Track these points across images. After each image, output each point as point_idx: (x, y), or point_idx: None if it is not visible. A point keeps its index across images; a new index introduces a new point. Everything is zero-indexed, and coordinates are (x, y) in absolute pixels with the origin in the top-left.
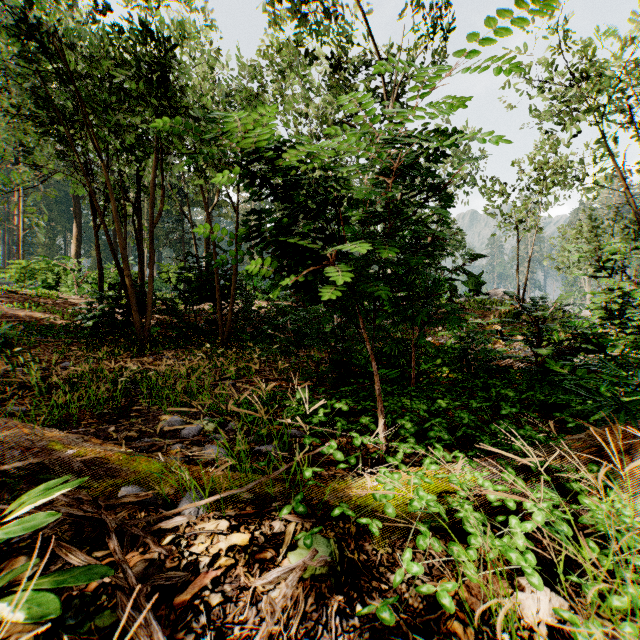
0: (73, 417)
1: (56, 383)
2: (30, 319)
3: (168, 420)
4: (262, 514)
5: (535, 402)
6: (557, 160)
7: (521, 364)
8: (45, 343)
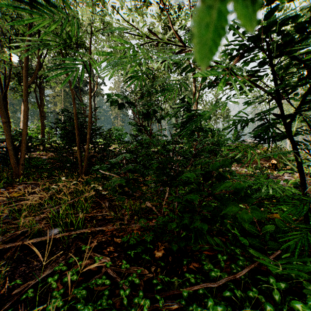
0: None
1: None
2: None
3: None
4: None
5: None
6: None
7: None
8: None
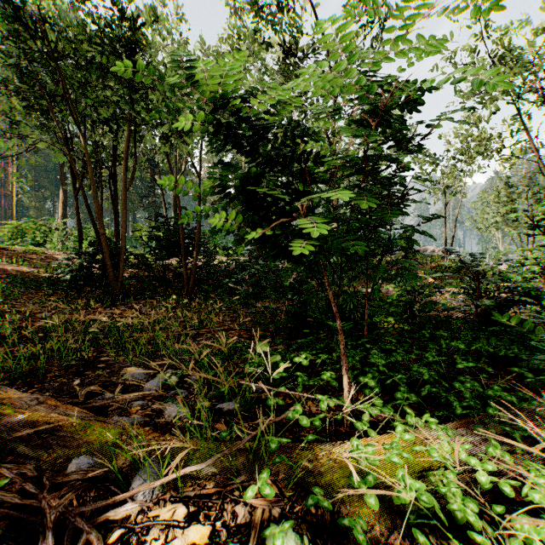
0: (39, 370)
1: (32, 333)
2: (17, 272)
3: (132, 373)
4: (224, 494)
5: (483, 353)
6: (481, 133)
7: (459, 314)
8: (27, 294)
